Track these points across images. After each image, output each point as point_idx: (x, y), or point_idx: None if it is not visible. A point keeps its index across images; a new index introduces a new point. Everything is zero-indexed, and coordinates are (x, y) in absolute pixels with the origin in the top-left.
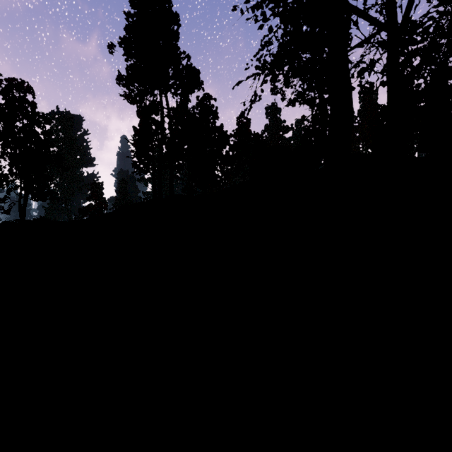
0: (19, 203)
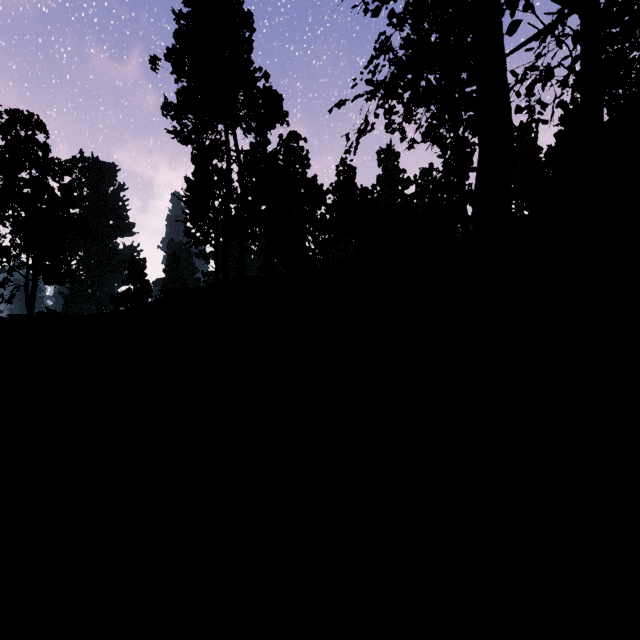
0: (25, 288)
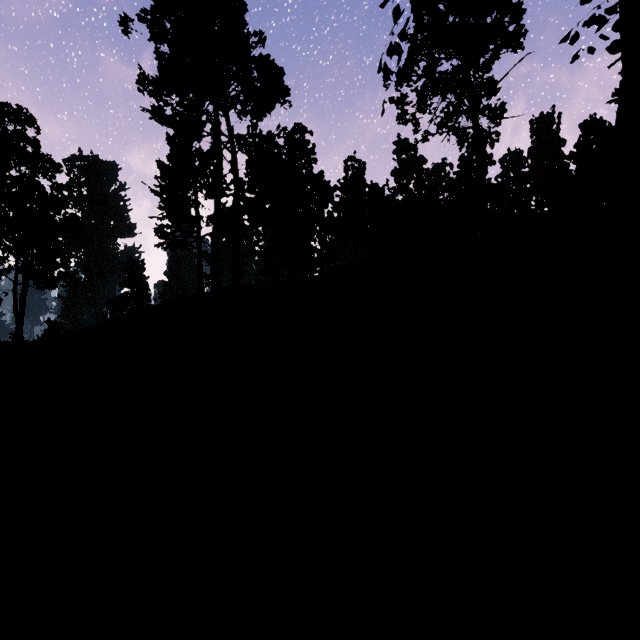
0: (13, 293)
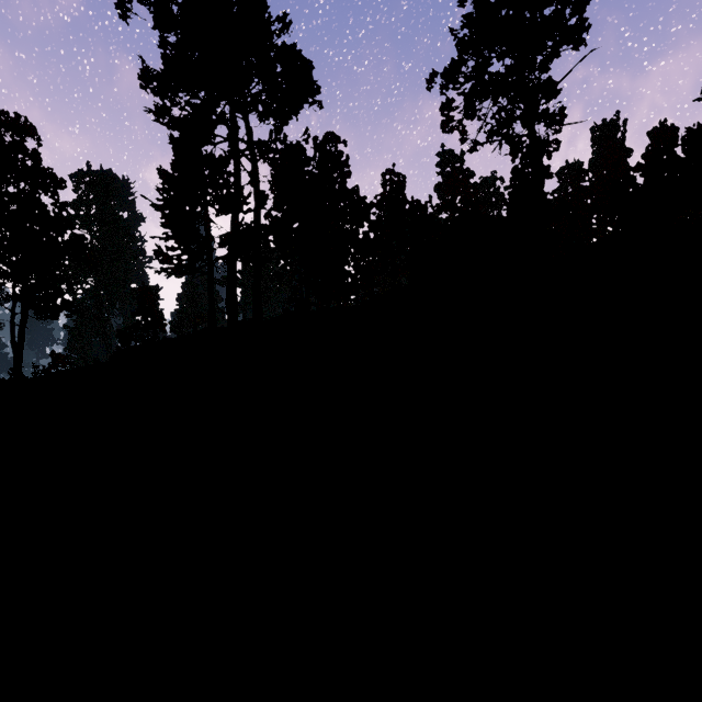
0: (11, 324)
